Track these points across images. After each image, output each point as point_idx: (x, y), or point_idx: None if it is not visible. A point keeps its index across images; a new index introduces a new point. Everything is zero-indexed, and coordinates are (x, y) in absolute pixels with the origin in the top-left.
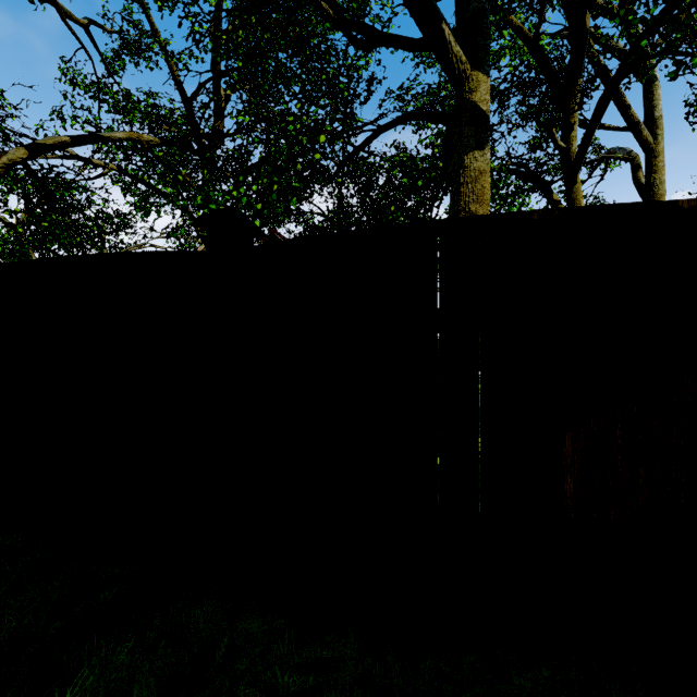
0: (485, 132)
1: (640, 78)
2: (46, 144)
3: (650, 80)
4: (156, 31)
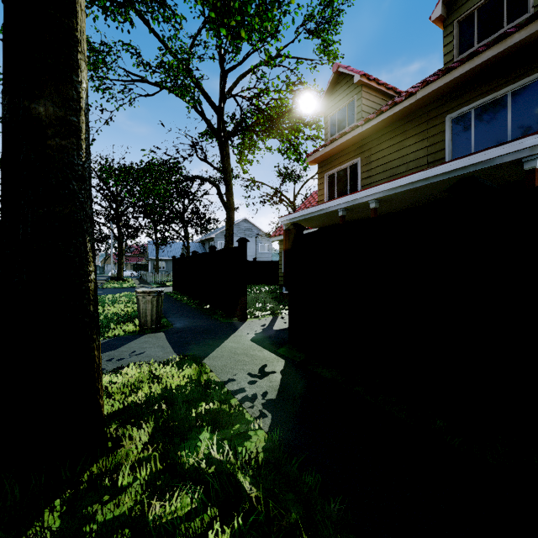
0: None
1: None
2: None
3: None
4: None
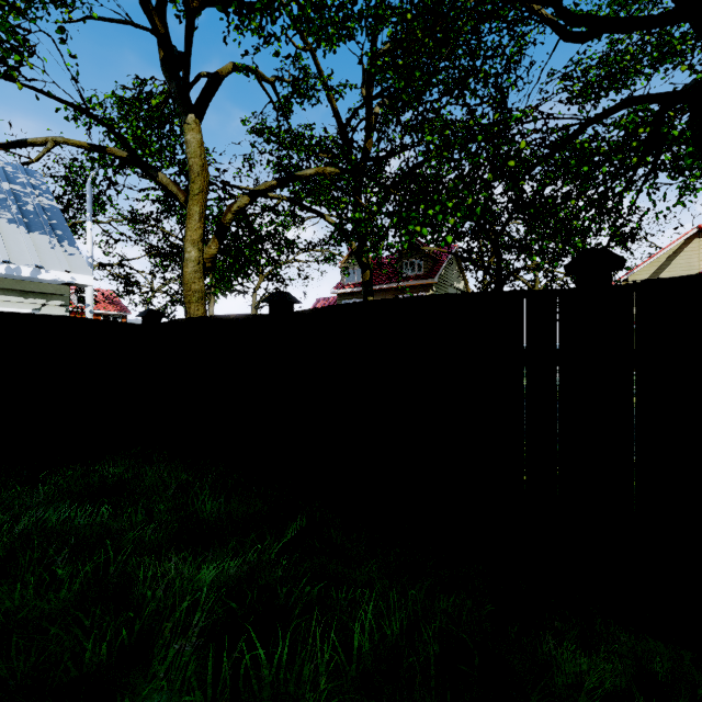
0: None
1: None
2: (261, 190)
3: None
4: (320, 71)
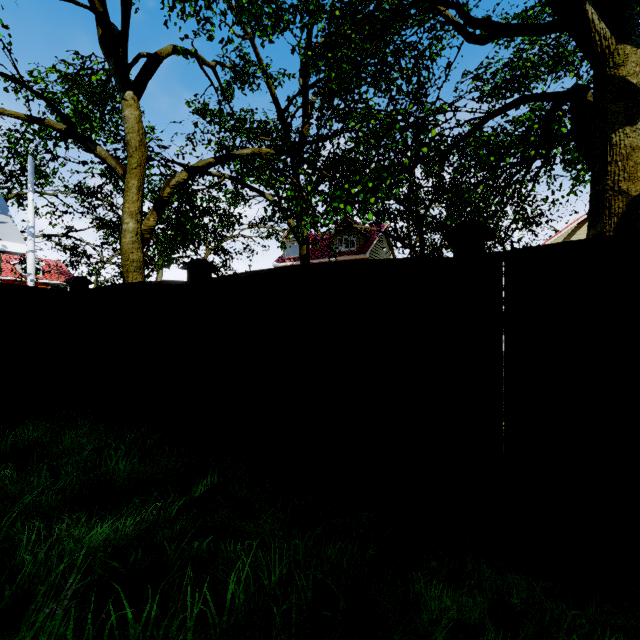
0: (636, 106)
1: None
2: (199, 166)
3: None
4: (260, 59)
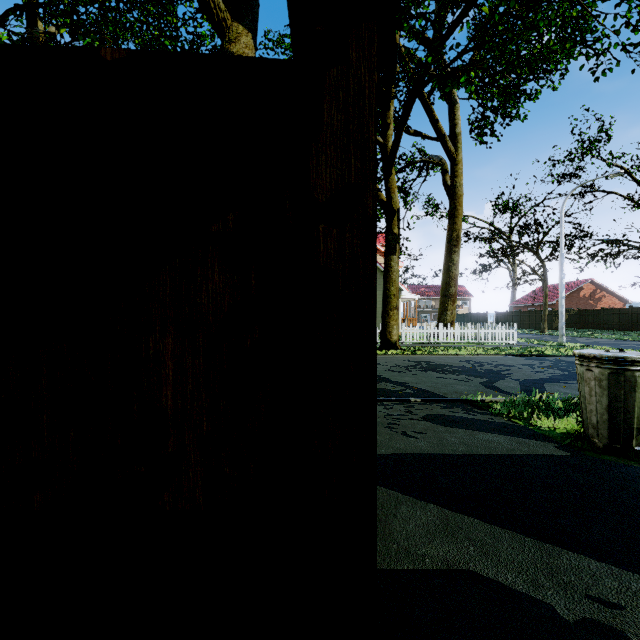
0: None
1: (447, 100)
2: None
3: (453, 102)
4: None
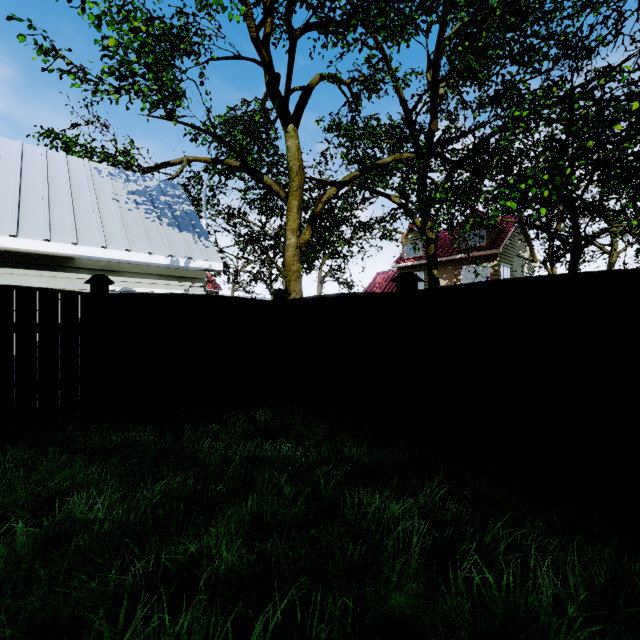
0: None
1: None
2: (346, 180)
3: None
4: (389, 65)
